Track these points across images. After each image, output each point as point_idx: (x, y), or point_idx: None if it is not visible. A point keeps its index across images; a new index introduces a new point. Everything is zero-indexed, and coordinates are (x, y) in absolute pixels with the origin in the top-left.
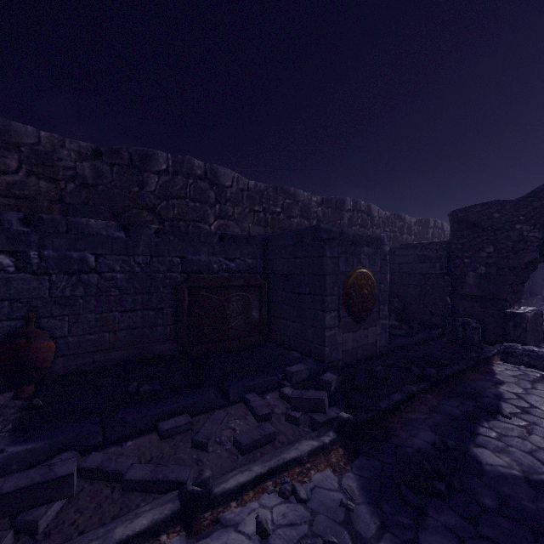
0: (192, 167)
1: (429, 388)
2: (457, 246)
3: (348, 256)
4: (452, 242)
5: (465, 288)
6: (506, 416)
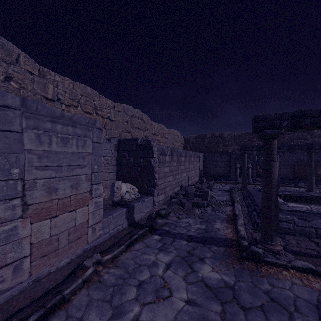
0: None
1: None
2: None
3: None
4: None
5: None
6: None
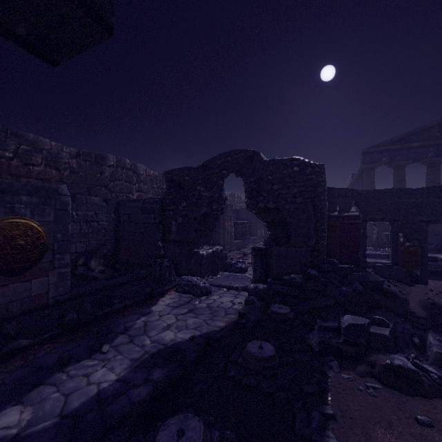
0: None
1: (60, 335)
2: (167, 200)
3: None
4: (165, 197)
5: (170, 234)
6: (101, 352)
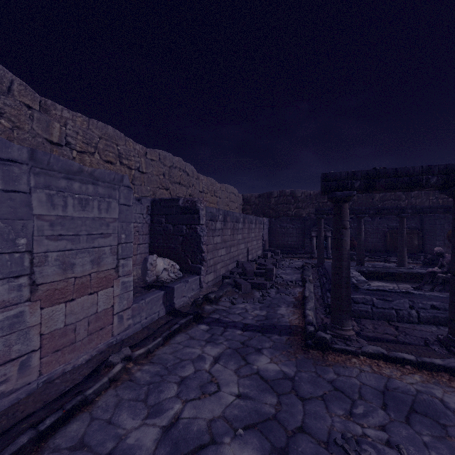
0: None
1: None
2: None
3: (450, 223)
4: None
5: None
6: None
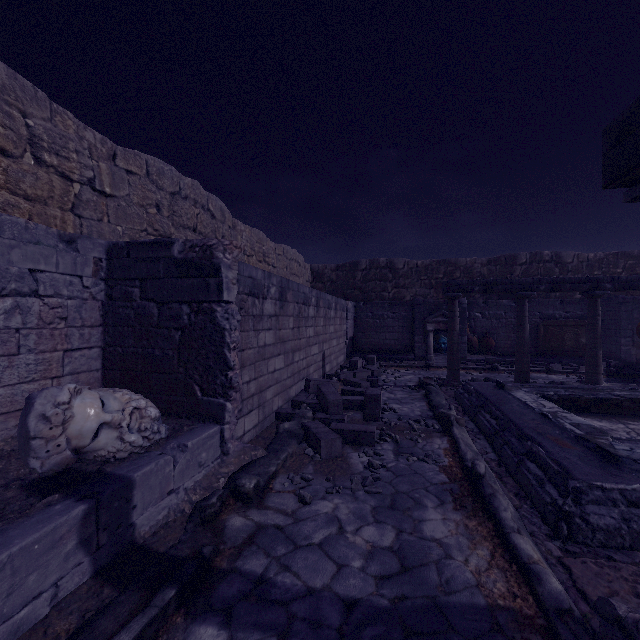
0: (542, 256)
1: None
2: None
3: None
4: None
5: None
6: None
